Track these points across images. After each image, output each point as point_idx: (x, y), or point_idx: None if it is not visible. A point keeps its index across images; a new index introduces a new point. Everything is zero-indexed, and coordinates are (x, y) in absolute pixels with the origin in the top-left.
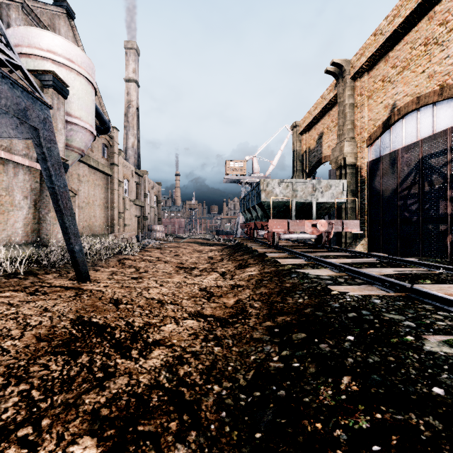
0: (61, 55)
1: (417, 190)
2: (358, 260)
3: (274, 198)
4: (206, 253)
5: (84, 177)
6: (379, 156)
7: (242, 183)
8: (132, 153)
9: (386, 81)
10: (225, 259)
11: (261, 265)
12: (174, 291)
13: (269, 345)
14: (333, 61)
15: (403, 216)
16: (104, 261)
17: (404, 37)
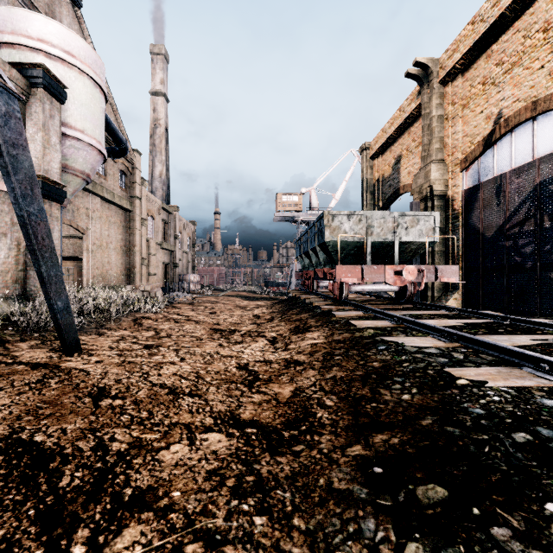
0: (57, 46)
1: (532, 226)
2: (467, 322)
3: (342, 236)
4: (251, 309)
5: (95, 212)
6: (479, 183)
7: (297, 222)
8: (159, 184)
9: (489, 83)
10: (276, 318)
11: (327, 329)
12: (199, 369)
13: (371, 517)
14: (417, 60)
15: (513, 262)
16: (114, 321)
17: (514, 23)
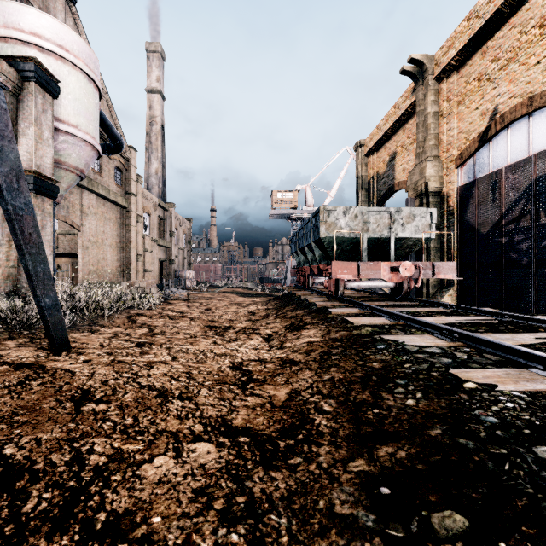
0: (50, 40)
1: (528, 222)
2: (466, 319)
3: (337, 232)
4: (246, 306)
5: (90, 208)
6: (474, 179)
7: (292, 219)
8: (155, 181)
9: (484, 79)
10: (271, 315)
11: (324, 327)
12: (191, 369)
13: None
14: (412, 56)
15: (509, 258)
16: (108, 318)
17: (510, 19)
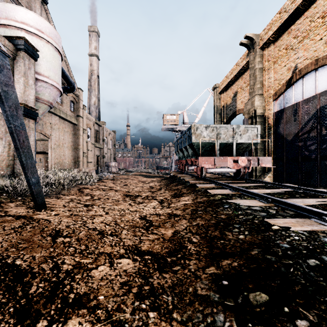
0: (33, 26)
1: (315, 133)
2: (277, 191)
3: (202, 140)
4: (148, 183)
5: (55, 125)
6: (283, 108)
7: (175, 131)
8: (93, 109)
9: (289, 48)
10: (163, 188)
11: (193, 195)
12: (117, 219)
13: (221, 313)
14: (246, 35)
15: (304, 155)
16: (66, 190)
17: (304, 13)
